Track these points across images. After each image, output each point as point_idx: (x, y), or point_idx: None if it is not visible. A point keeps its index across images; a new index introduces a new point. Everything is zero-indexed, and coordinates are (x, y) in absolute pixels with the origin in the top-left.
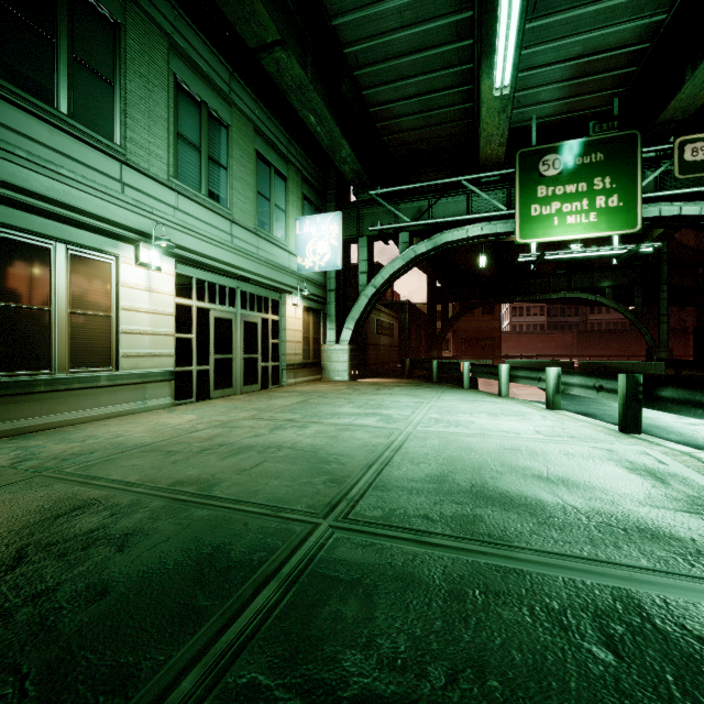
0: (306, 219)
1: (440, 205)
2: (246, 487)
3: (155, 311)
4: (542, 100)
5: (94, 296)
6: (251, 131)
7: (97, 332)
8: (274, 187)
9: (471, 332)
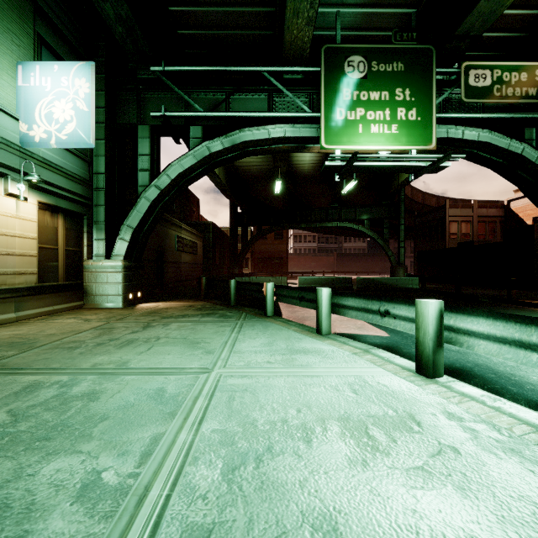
0: (34, 64)
1: (239, 100)
2: None
3: None
4: (345, 1)
5: None
6: None
7: None
8: None
9: (265, 253)
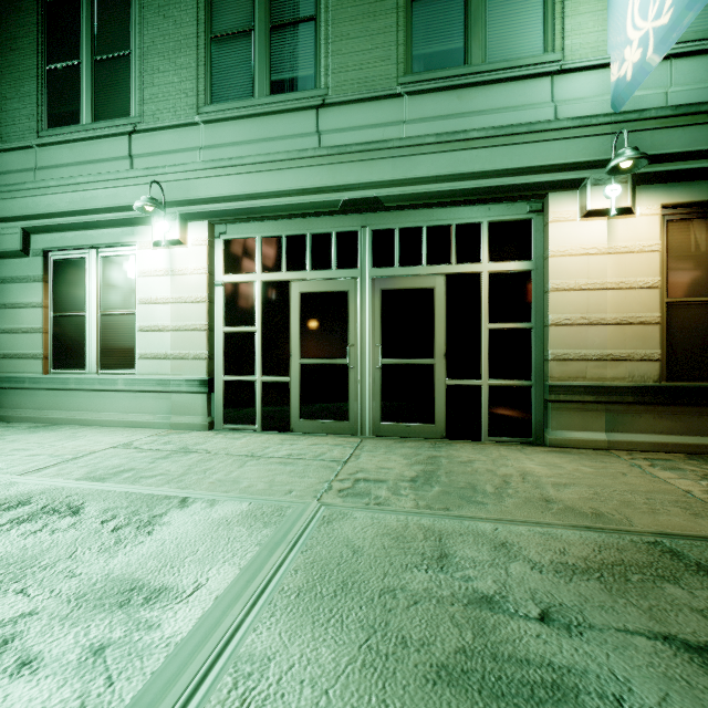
0: None
1: None
2: None
3: (180, 300)
4: None
5: (120, 294)
6: None
7: (123, 332)
8: None
9: None
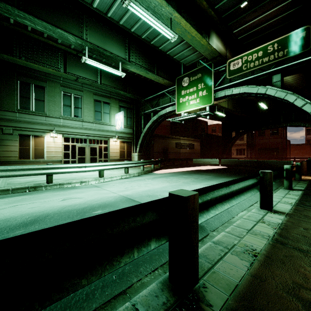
0: (117, 114)
1: (163, 101)
2: None
3: (56, 146)
4: (188, 55)
5: (40, 144)
6: (92, 95)
7: (41, 152)
8: (103, 107)
9: (263, 145)
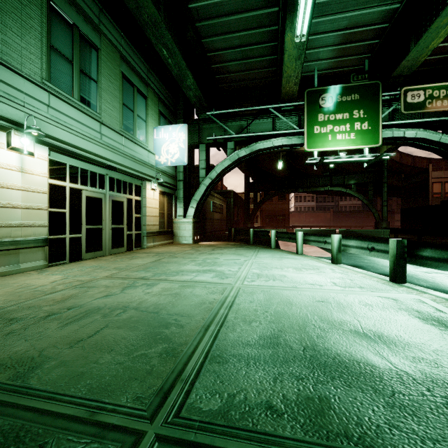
0: (161, 128)
1: (255, 124)
2: (72, 368)
3: (28, 189)
4: (321, 58)
5: None
6: (117, 57)
7: None
8: (137, 102)
9: (271, 211)
